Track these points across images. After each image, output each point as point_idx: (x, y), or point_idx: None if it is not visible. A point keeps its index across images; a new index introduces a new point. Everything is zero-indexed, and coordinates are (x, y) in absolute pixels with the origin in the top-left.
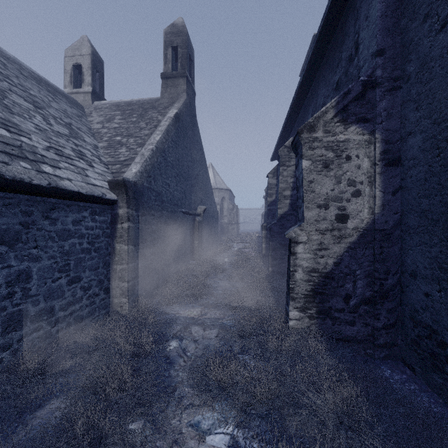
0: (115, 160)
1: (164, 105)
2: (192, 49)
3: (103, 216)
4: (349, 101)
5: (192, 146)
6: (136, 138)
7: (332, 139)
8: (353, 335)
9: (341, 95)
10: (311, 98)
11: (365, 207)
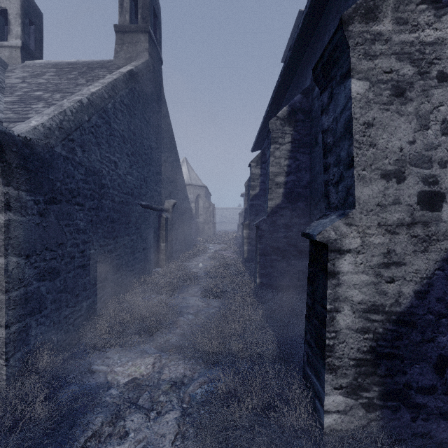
0: (18, 116)
1: (119, 65)
2: (158, 3)
3: None
4: None
5: (158, 124)
6: (66, 94)
7: (410, 38)
8: None
9: None
10: (311, 55)
11: None
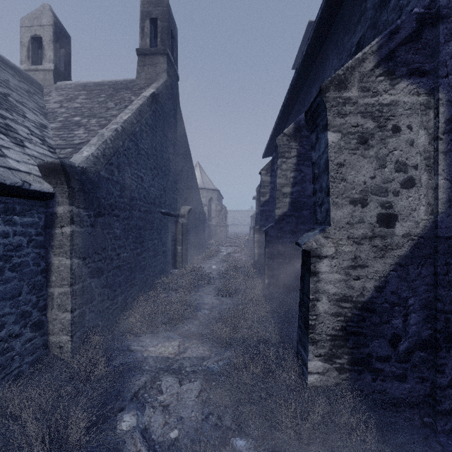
0: (66, 143)
1: (140, 86)
2: (175, 25)
3: (31, 216)
4: (398, 44)
5: (175, 137)
6: (100, 119)
7: (371, 101)
8: (403, 396)
9: (385, 35)
10: (314, 77)
11: (422, 203)
